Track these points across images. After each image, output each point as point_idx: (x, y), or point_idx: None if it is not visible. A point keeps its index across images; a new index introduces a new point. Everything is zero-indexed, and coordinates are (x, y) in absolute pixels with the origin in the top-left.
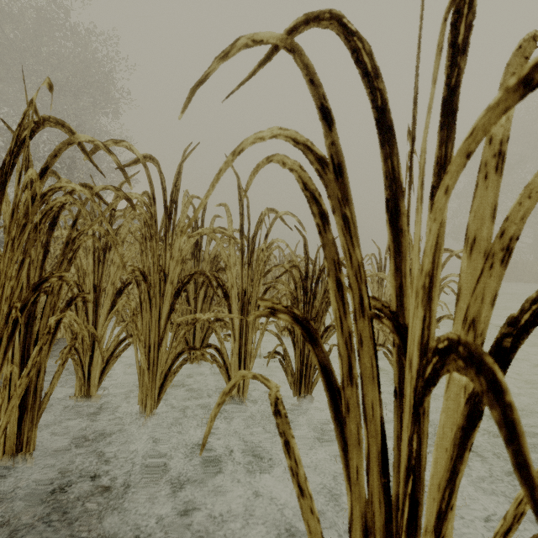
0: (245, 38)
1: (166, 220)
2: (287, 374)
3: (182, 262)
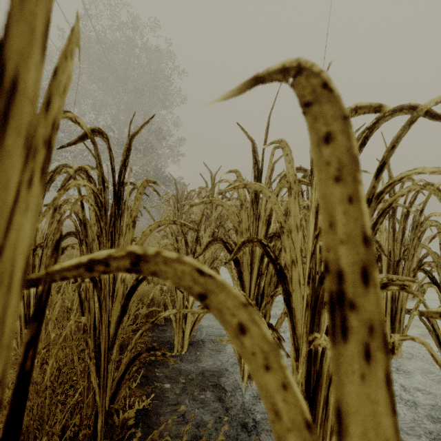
0: None
1: None
2: (431, 332)
3: None
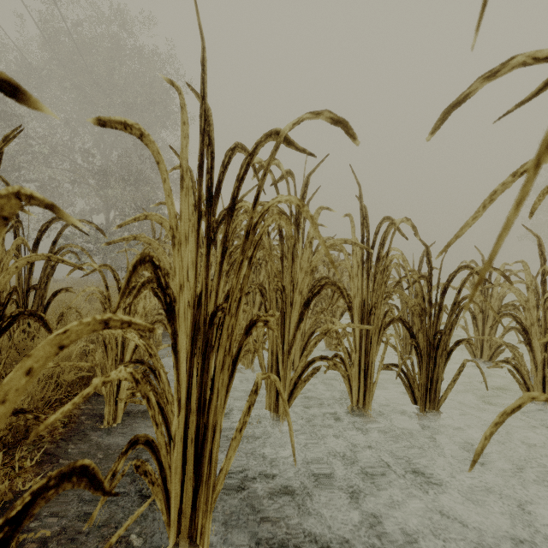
0: (521, 57)
1: (295, 232)
2: (408, 388)
3: (312, 273)
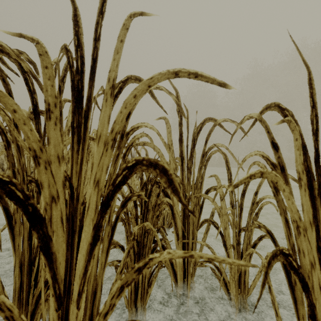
0: None
1: None
2: None
3: None
